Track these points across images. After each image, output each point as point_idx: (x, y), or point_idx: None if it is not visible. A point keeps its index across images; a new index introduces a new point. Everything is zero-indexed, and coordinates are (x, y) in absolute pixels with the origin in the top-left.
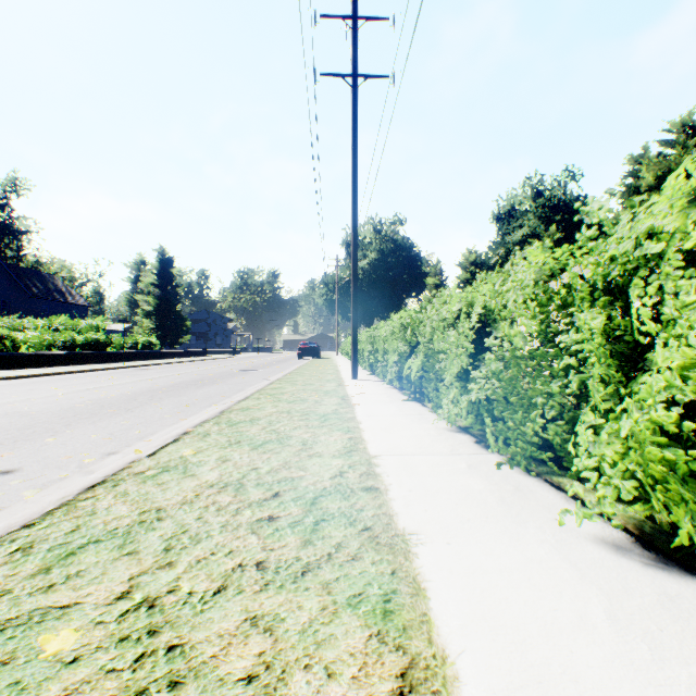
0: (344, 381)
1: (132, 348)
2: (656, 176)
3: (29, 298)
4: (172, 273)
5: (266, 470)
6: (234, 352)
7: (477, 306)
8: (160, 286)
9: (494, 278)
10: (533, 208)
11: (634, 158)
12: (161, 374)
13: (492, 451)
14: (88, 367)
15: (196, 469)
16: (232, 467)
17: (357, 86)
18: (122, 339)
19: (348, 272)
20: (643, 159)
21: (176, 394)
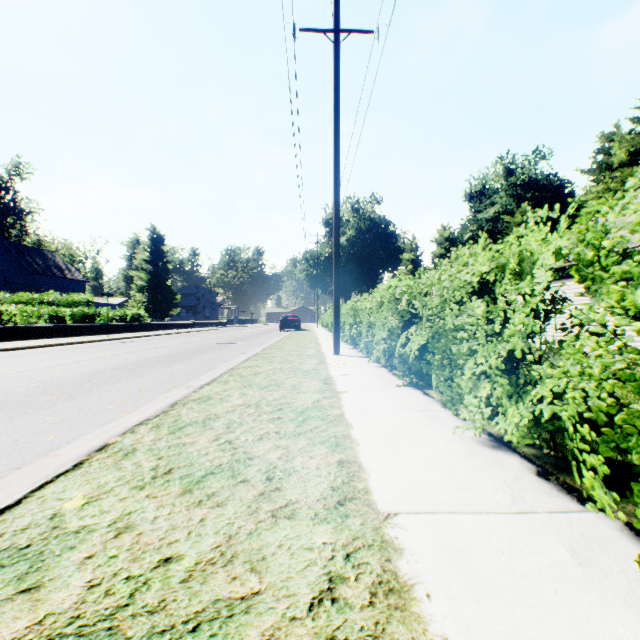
0: (325, 357)
1: (120, 321)
2: (628, 153)
3: (30, 274)
4: (163, 250)
5: (185, 568)
6: (220, 324)
7: (544, 259)
8: (152, 262)
9: (600, 205)
10: (504, 186)
11: (606, 135)
12: (139, 348)
13: (584, 503)
14: (72, 339)
15: (53, 561)
16: (124, 553)
17: (339, 42)
18: (110, 312)
19: (327, 248)
20: (614, 136)
21: (140, 373)
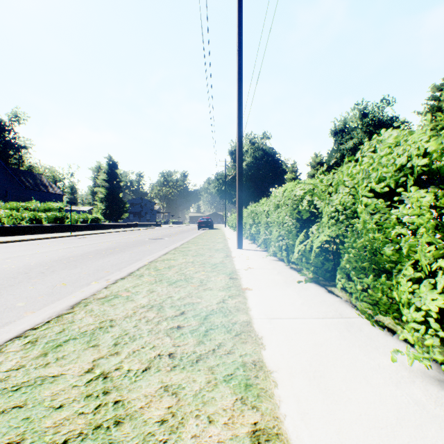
0: (230, 250)
1: (83, 222)
2: None
3: (23, 189)
4: (116, 173)
5: None
6: (156, 225)
7: None
8: (108, 181)
9: None
10: (360, 125)
11: (436, 86)
12: (89, 242)
13: None
14: (44, 235)
15: None
16: None
17: None
18: (76, 216)
19: (232, 171)
20: (443, 87)
21: (75, 264)
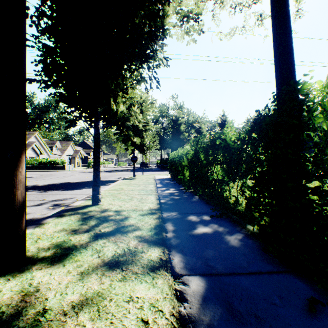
0: None
1: None
2: None
3: None
4: None
5: None
6: None
7: None
8: None
9: None
10: None
11: None
12: None
13: None
14: None
15: None
16: None
17: None
18: None
19: None
20: None
21: None
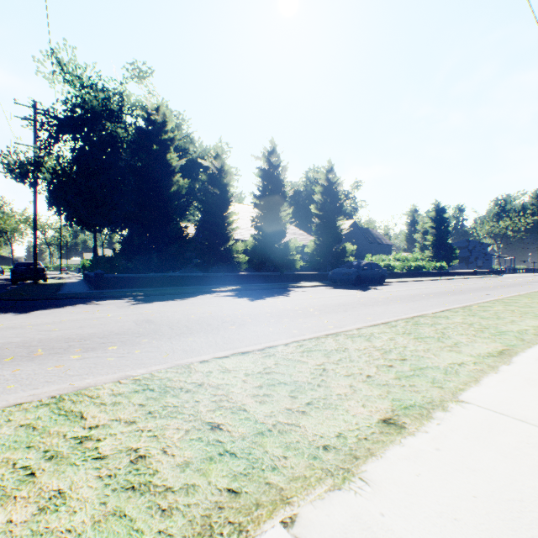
0: None
1: (432, 269)
2: None
3: (367, 244)
4: (443, 217)
5: None
6: (497, 273)
7: None
8: (435, 228)
9: None
10: None
11: None
12: (471, 283)
13: None
14: (423, 278)
15: None
16: None
17: None
18: (428, 265)
19: None
20: None
21: (499, 288)
